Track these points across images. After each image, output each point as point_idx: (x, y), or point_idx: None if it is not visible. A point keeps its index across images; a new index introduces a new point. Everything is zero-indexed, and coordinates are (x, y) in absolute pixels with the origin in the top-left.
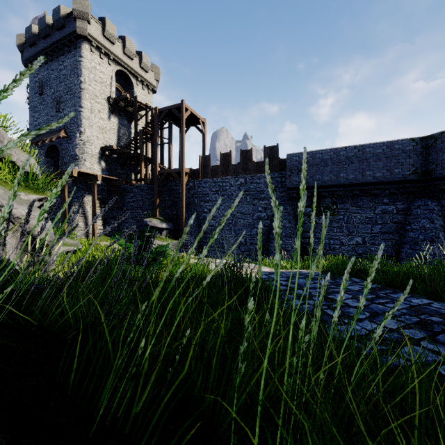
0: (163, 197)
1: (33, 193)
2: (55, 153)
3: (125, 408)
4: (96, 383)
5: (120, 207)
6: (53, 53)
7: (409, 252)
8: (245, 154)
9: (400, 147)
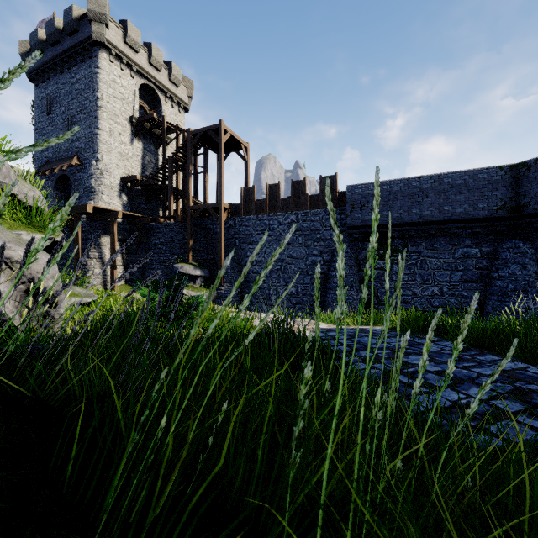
0: (197, 238)
1: (36, 232)
2: (66, 184)
3: (139, 512)
4: (103, 475)
5: (145, 250)
6: (63, 63)
7: (497, 305)
8: (296, 185)
9: (485, 177)
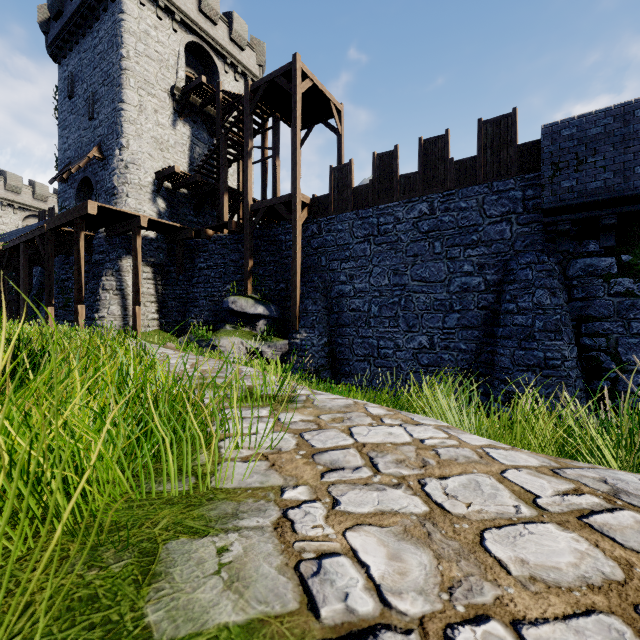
0: (260, 257)
1: None
2: (92, 193)
3: None
4: None
5: (188, 279)
6: (85, 22)
7: None
8: (429, 146)
9: None
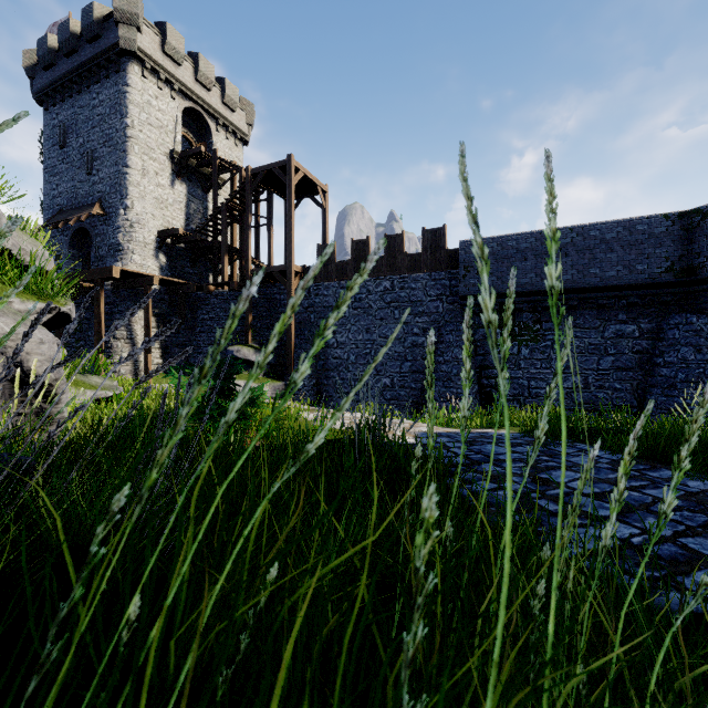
0: (258, 312)
1: (34, 300)
2: (85, 241)
3: None
4: None
5: (190, 328)
6: (81, 79)
7: (662, 401)
8: (391, 241)
9: (645, 229)
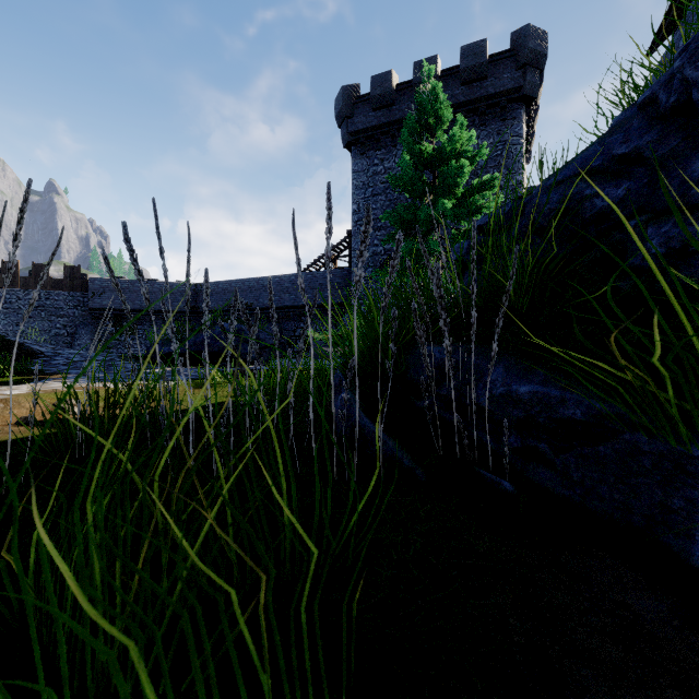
0: None
1: None
2: None
3: None
4: None
5: None
6: None
7: None
8: (39, 267)
9: (181, 288)
